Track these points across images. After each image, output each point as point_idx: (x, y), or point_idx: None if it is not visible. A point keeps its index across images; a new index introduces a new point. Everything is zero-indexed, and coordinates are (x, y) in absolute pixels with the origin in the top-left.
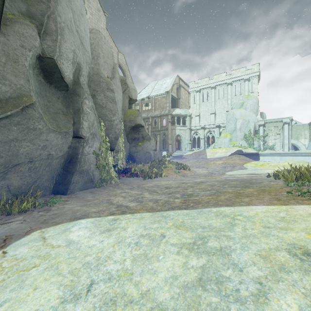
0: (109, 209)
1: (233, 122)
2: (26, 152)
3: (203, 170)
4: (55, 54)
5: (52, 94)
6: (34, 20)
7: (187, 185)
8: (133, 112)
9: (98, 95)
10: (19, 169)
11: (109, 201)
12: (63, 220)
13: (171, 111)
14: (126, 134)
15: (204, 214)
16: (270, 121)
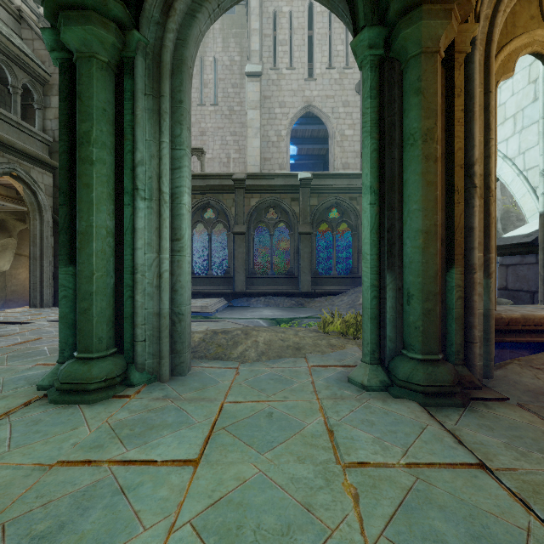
0: None
1: None
2: None
3: None
4: None
5: None
6: None
7: None
8: None
9: (508, 227)
10: None
11: None
12: None
13: None
14: None
15: None
16: None
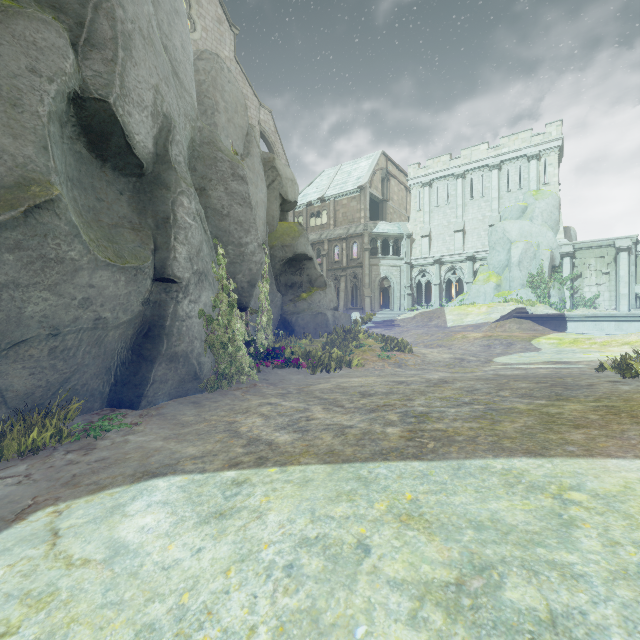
0: (227, 449)
1: (504, 248)
2: (43, 313)
3: (443, 353)
4: (111, 91)
5: (107, 184)
6: (63, 14)
7: (411, 390)
8: (290, 228)
9: (212, 188)
10: (27, 353)
11: (231, 427)
12: (115, 479)
13: (370, 226)
14: (274, 276)
15: (472, 478)
16: (587, 245)
